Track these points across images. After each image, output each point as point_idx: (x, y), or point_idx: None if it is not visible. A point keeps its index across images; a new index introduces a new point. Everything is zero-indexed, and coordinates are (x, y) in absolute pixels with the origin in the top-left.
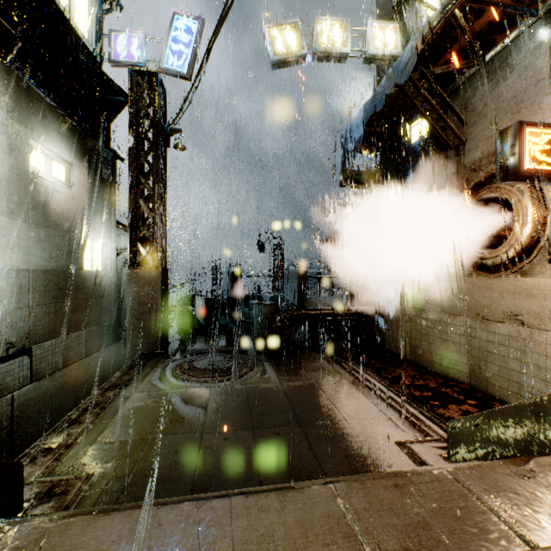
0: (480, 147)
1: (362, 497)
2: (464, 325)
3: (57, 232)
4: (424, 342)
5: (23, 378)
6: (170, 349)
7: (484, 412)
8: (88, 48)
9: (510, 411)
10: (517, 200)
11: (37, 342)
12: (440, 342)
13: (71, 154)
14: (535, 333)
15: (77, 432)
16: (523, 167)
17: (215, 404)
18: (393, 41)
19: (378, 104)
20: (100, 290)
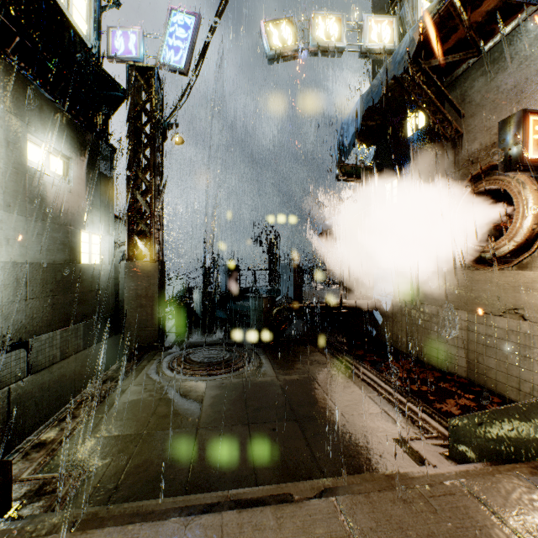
0: (478, 139)
1: (367, 513)
2: (462, 318)
3: (54, 226)
4: (421, 335)
5: (20, 371)
6: (167, 342)
7: (488, 411)
8: (86, 44)
9: (518, 410)
10: (517, 192)
11: (34, 335)
12: (437, 335)
13: (69, 148)
14: (536, 327)
15: (71, 427)
16: (527, 156)
17: (211, 398)
18: (388, 35)
19: (374, 97)
20: (98, 283)
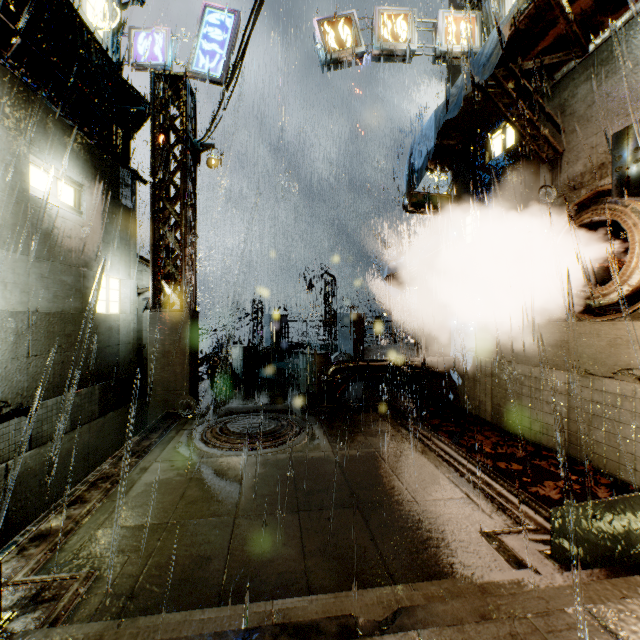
0: (582, 159)
1: None
2: (561, 380)
3: (63, 267)
4: (510, 401)
5: (20, 444)
6: (200, 408)
7: (605, 500)
8: (103, 48)
9: None
10: (632, 223)
11: (38, 399)
12: (530, 401)
13: (81, 173)
14: None
15: (79, 514)
16: None
17: (252, 478)
18: (469, 35)
19: (453, 109)
20: (117, 337)
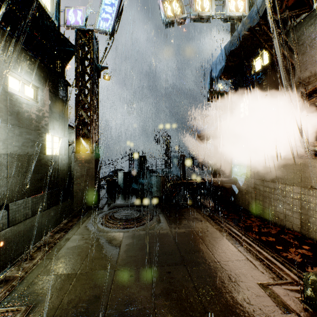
0: (309, 69)
1: None
2: (296, 191)
3: (27, 130)
4: (266, 202)
5: (2, 224)
6: (100, 204)
7: None
8: (50, 17)
9: None
10: None
11: (13, 200)
12: (278, 202)
13: (37, 81)
14: None
15: (28, 267)
16: None
17: (126, 245)
18: (242, 7)
19: (235, 43)
20: (57, 167)
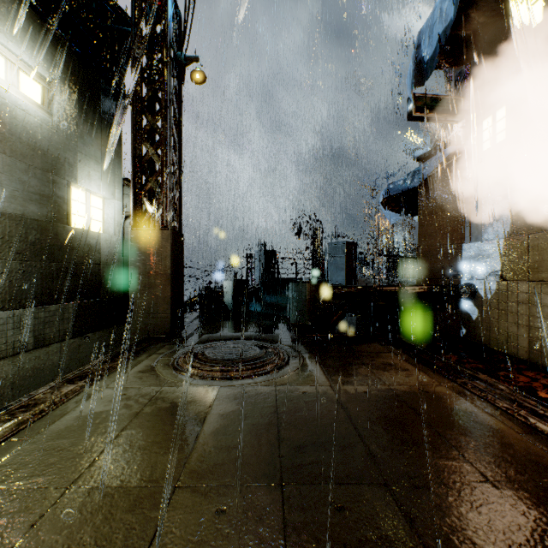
0: None
1: None
2: None
3: (24, 166)
4: None
5: None
6: (182, 334)
7: None
8: None
9: None
10: None
11: None
12: None
13: (50, 70)
14: None
15: None
16: None
17: (219, 417)
18: None
19: None
20: (97, 256)
